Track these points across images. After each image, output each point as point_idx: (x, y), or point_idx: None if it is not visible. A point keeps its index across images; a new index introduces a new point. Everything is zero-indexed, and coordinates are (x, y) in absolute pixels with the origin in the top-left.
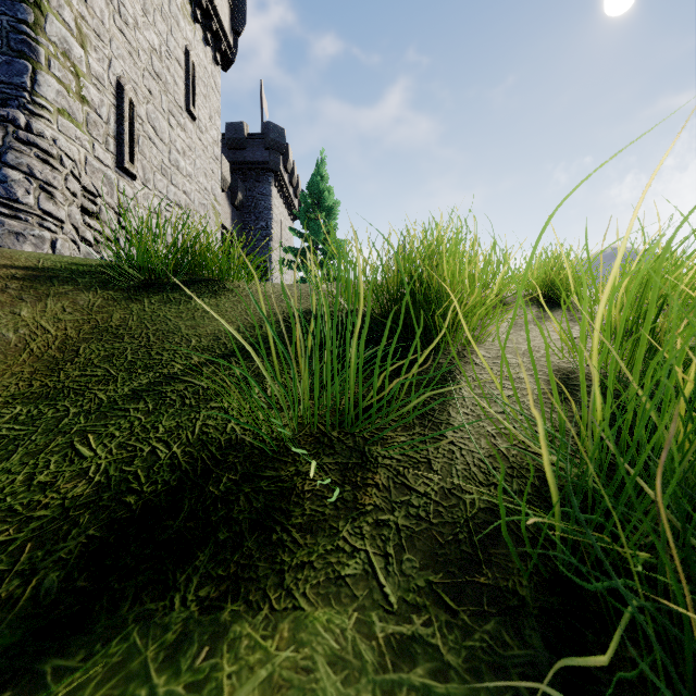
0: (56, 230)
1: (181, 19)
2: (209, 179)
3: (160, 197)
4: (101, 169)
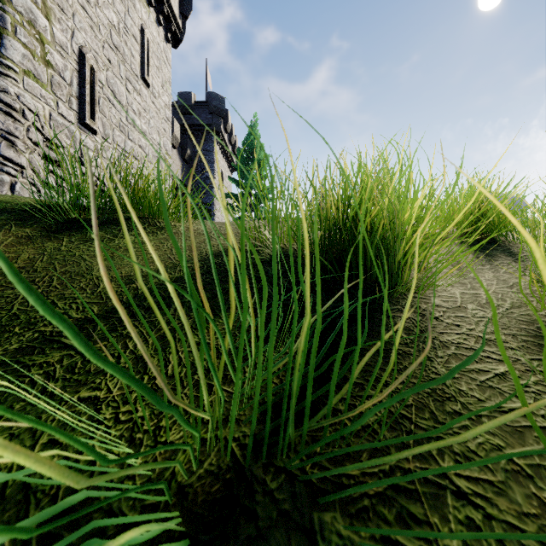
0: (15, 174)
1: (137, 2)
2: (161, 136)
3: (118, 150)
4: (65, 124)
